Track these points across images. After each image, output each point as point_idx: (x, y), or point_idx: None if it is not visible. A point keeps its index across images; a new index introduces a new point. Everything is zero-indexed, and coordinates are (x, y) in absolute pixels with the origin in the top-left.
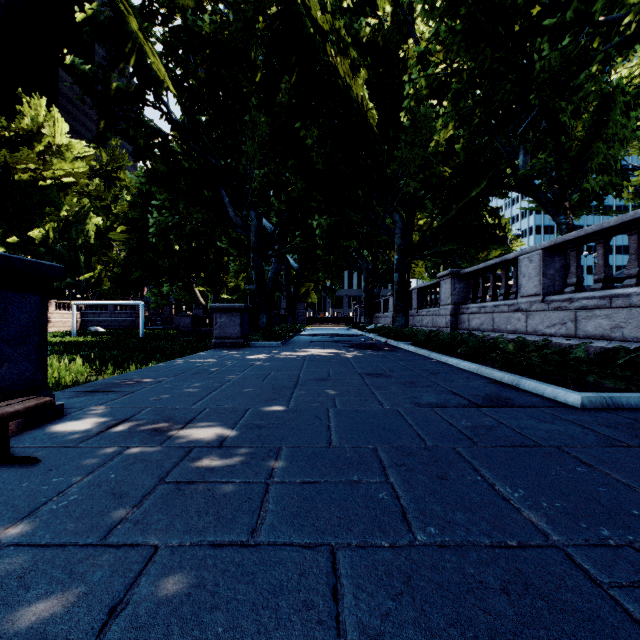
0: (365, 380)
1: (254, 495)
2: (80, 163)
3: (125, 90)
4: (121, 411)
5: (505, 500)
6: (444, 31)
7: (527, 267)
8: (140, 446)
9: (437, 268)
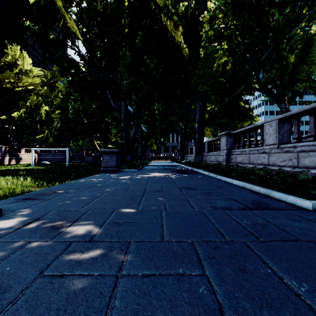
0: (182, 191)
1: (105, 289)
2: (36, 78)
3: (56, 38)
4: (37, 212)
5: (296, 295)
6: (223, 4)
7: (269, 129)
8: (38, 240)
9: (217, 132)
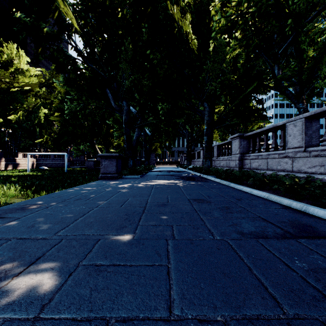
0: (193, 205)
1: None
2: (33, 78)
3: (50, 30)
4: None
5: None
6: None
7: (292, 130)
8: None
9: (225, 135)
